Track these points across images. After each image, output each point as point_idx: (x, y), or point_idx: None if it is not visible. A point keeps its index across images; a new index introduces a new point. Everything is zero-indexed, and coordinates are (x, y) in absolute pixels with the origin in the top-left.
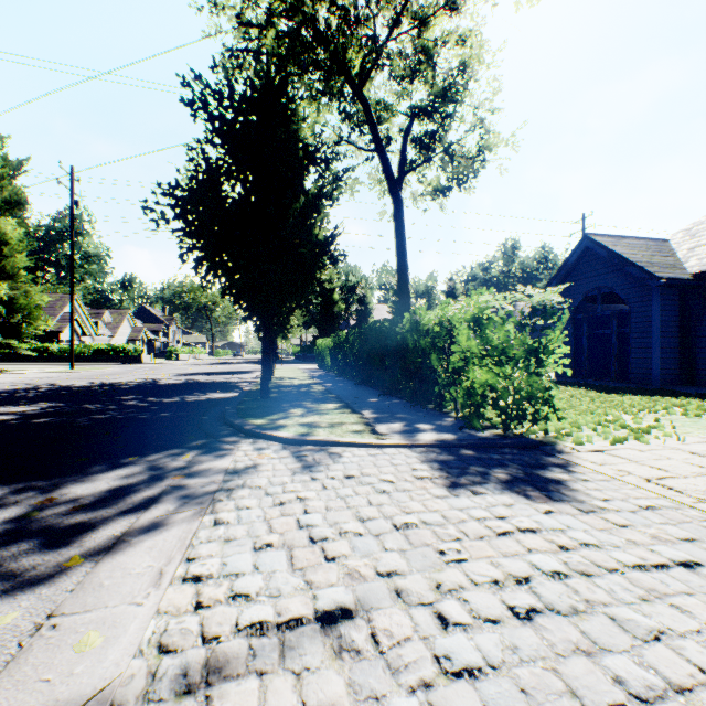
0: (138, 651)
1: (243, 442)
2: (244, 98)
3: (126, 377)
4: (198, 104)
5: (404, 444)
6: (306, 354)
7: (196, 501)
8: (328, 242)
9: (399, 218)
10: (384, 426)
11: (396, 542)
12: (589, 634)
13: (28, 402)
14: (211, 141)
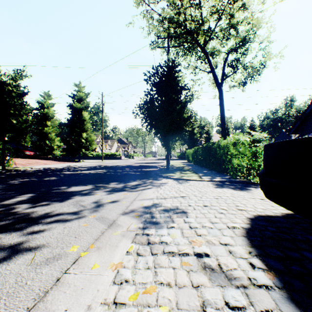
0: (154, 196)
1: (163, 179)
2: (161, 74)
3: (120, 164)
4: (148, 80)
5: (208, 180)
6: (182, 156)
7: (155, 186)
8: (188, 118)
9: (221, 99)
10: (204, 177)
11: (197, 192)
12: (225, 200)
13: (101, 169)
14: (151, 90)
